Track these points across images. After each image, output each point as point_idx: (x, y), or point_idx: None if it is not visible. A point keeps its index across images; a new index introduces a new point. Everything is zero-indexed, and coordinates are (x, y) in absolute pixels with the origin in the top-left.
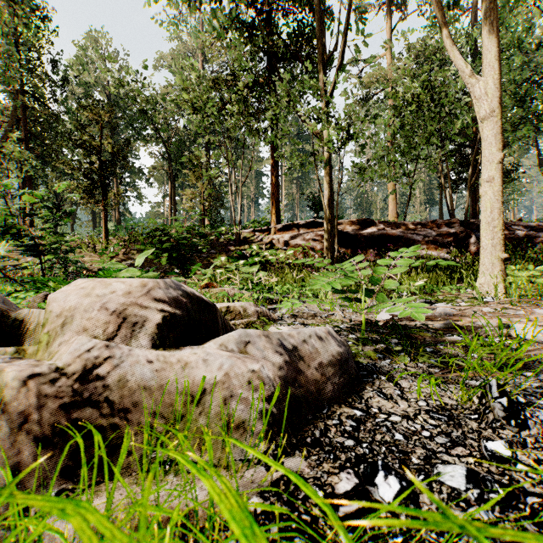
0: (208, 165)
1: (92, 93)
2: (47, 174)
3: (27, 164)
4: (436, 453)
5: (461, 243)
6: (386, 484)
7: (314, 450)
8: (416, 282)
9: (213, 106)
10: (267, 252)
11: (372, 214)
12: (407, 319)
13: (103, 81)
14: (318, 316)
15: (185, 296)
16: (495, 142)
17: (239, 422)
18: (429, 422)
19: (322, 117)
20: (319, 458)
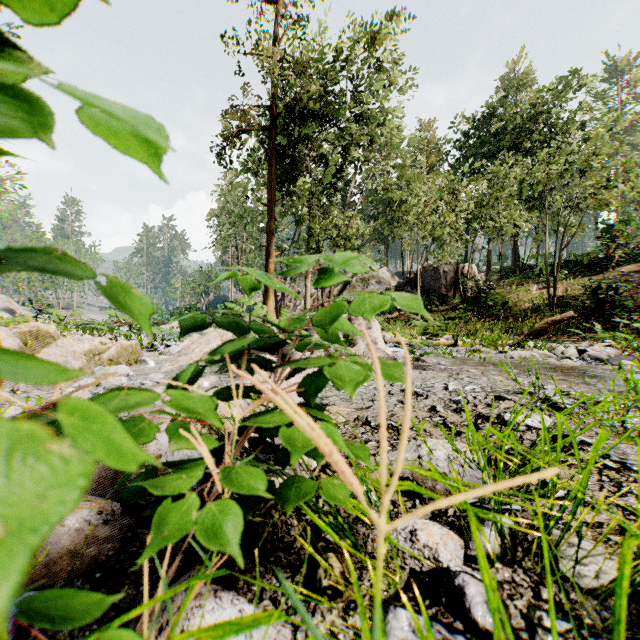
0: None
1: None
2: None
3: None
4: None
5: None
6: None
7: None
8: None
9: None
10: None
11: None
12: None
13: None
14: None
15: None
16: None
17: None
18: None
19: None
20: None
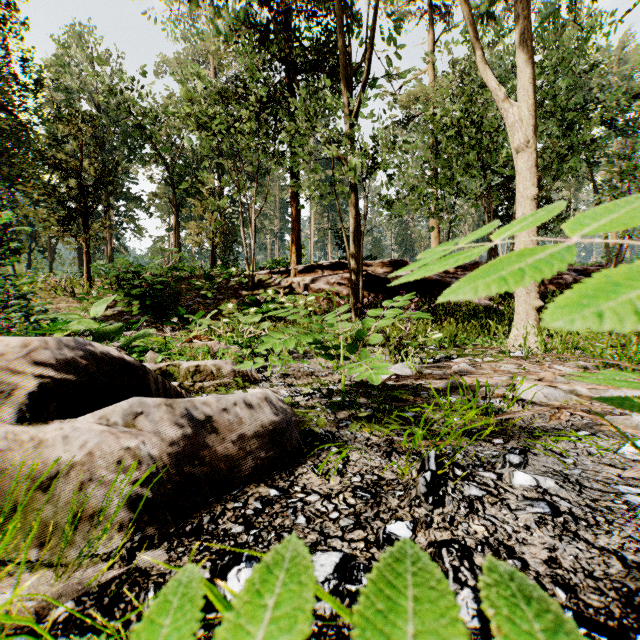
0: (218, 194)
1: (77, 102)
2: (17, 199)
3: None
4: (329, 538)
5: None
6: (236, 579)
7: (187, 540)
8: (434, 334)
9: (221, 123)
10: (284, 298)
11: (416, 254)
12: (404, 378)
13: (89, 88)
14: (314, 375)
15: (87, 357)
16: (529, 176)
17: (95, 510)
18: (348, 502)
19: (342, 141)
20: (185, 550)
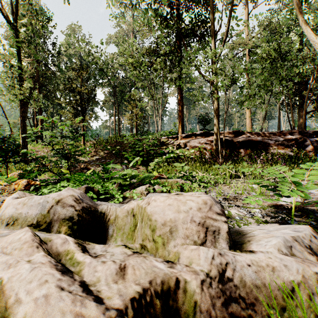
0: (138, 99)
1: None
2: (48, 106)
3: (40, 101)
4: None
5: (299, 145)
6: None
7: None
8: None
9: (144, 65)
10: (178, 151)
11: (232, 125)
12: (310, 206)
13: (77, 52)
14: (239, 199)
15: (222, 207)
16: None
17: None
18: None
19: (219, 71)
20: None
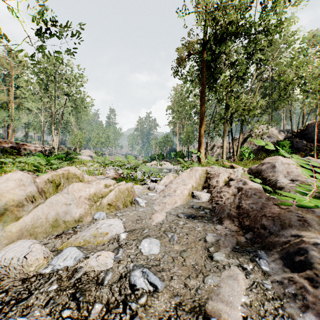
0: None
1: None
2: None
3: None
4: None
5: None
6: None
7: None
8: None
9: None
10: None
11: None
12: None
13: None
14: None
15: None
16: None
17: None
18: None
19: None
20: None
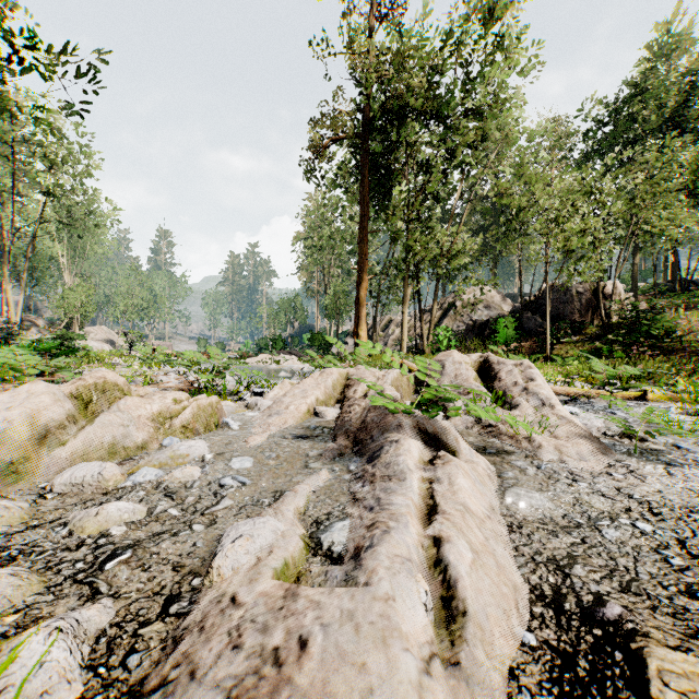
0: None
1: None
2: None
3: None
4: None
5: None
6: None
7: None
8: None
9: None
10: None
11: None
12: None
13: None
14: None
15: None
16: None
17: None
18: None
19: None
20: None
